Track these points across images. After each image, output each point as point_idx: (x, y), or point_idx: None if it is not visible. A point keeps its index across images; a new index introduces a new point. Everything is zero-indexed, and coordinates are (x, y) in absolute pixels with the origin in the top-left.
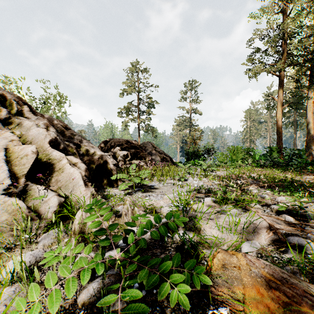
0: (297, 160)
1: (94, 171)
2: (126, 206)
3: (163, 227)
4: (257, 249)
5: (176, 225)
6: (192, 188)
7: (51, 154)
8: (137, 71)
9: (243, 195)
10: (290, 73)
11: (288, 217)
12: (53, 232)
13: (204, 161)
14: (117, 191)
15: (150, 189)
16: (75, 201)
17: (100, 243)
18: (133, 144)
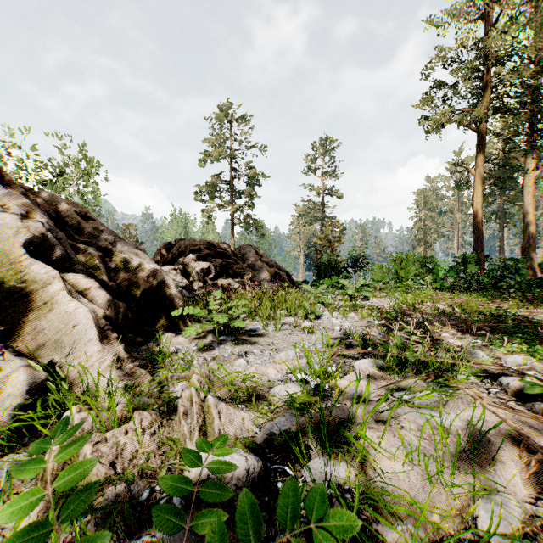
0: (512, 278)
1: (138, 303)
2: (188, 392)
3: None
4: (519, 525)
5: (305, 443)
6: (331, 334)
7: (29, 270)
8: (229, 120)
9: (439, 354)
10: (493, 127)
11: None
12: None
13: (347, 279)
14: (183, 343)
15: (249, 338)
16: (76, 378)
17: None
18: (220, 249)
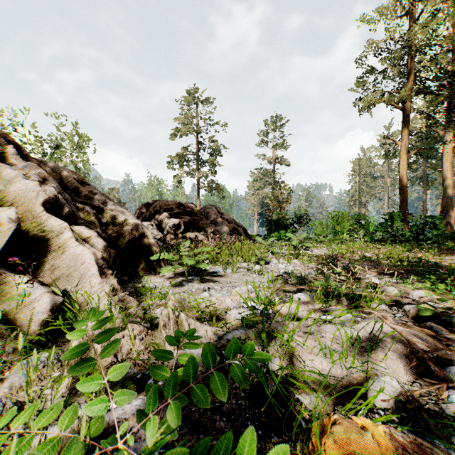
0: (431, 232)
1: (124, 250)
2: (166, 311)
3: (218, 380)
4: (396, 395)
5: None
6: (277, 275)
7: (46, 223)
8: (196, 102)
9: (358, 288)
10: (417, 106)
11: (436, 327)
12: (19, 369)
13: (293, 233)
14: (159, 281)
15: (211, 278)
16: (83, 302)
17: (86, 411)
18: (188, 208)
